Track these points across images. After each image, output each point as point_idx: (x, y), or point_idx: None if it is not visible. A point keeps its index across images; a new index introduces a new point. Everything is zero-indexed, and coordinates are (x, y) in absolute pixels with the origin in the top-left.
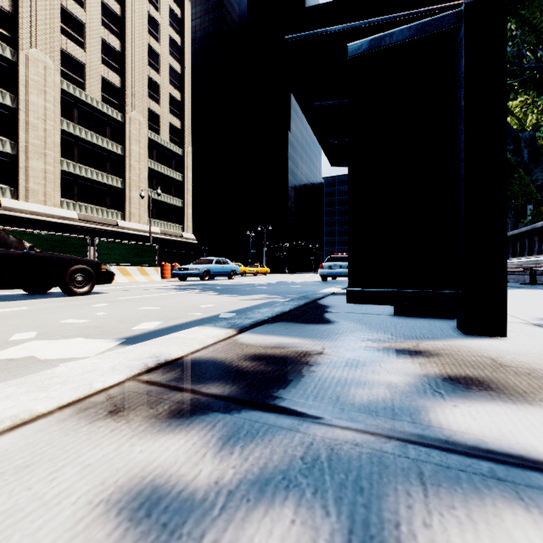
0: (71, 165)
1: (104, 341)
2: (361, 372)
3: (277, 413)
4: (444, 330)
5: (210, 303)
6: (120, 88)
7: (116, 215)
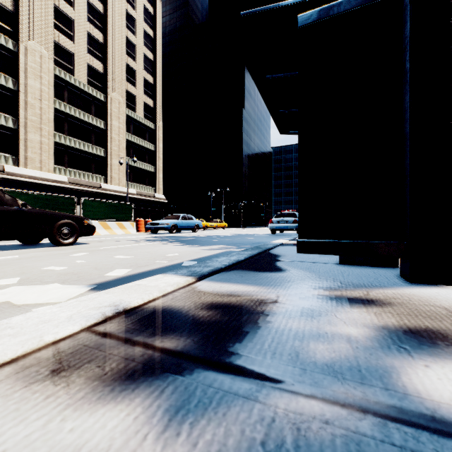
0: (62, 137)
1: (77, 287)
2: (317, 323)
3: (233, 374)
4: (389, 278)
5: (176, 252)
6: (102, 73)
7: (100, 179)
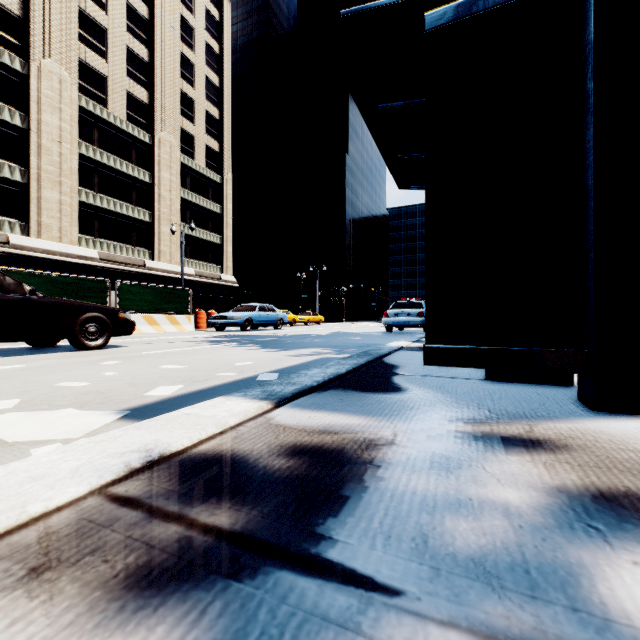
0: (91, 195)
1: (101, 414)
2: (456, 482)
3: (322, 578)
4: (561, 403)
5: (249, 360)
6: (147, 105)
7: (143, 254)
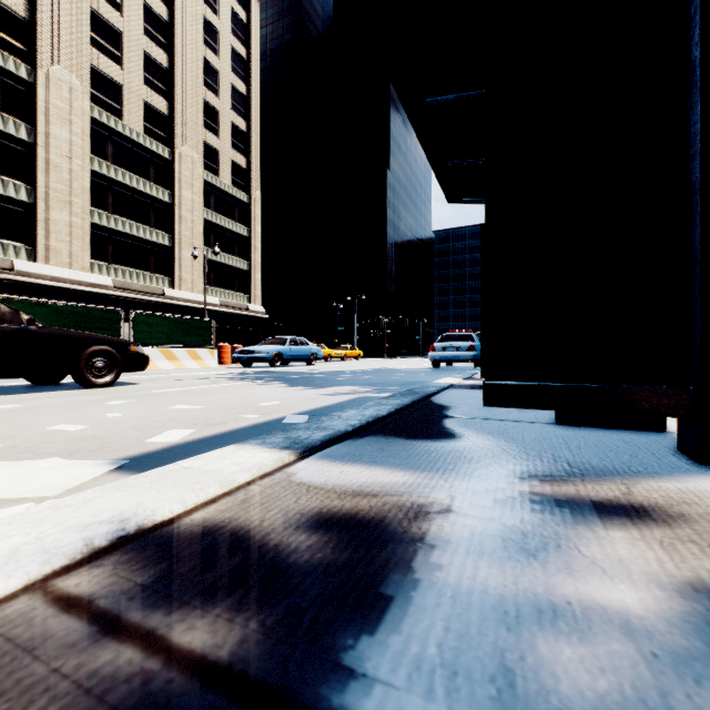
0: (104, 216)
1: (92, 464)
2: (544, 573)
3: None
4: (658, 455)
5: (276, 399)
6: (167, 116)
7: (162, 282)
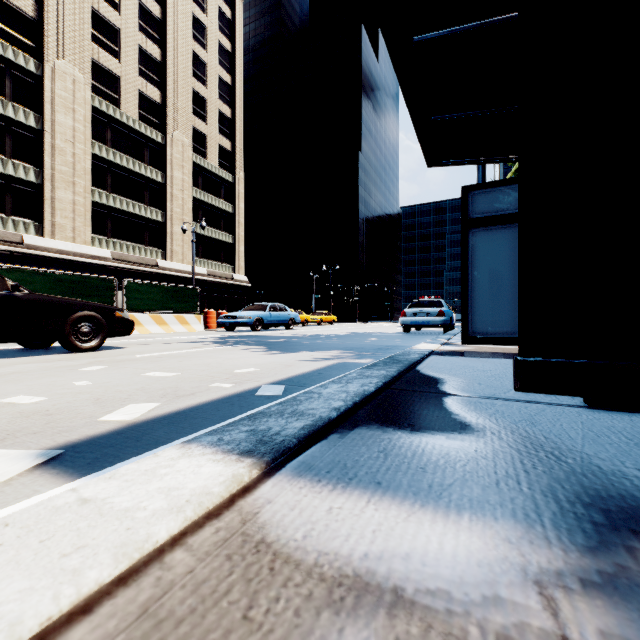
0: (104, 195)
1: (14, 456)
2: None
3: None
4: None
5: (252, 365)
6: (160, 104)
7: (156, 254)
